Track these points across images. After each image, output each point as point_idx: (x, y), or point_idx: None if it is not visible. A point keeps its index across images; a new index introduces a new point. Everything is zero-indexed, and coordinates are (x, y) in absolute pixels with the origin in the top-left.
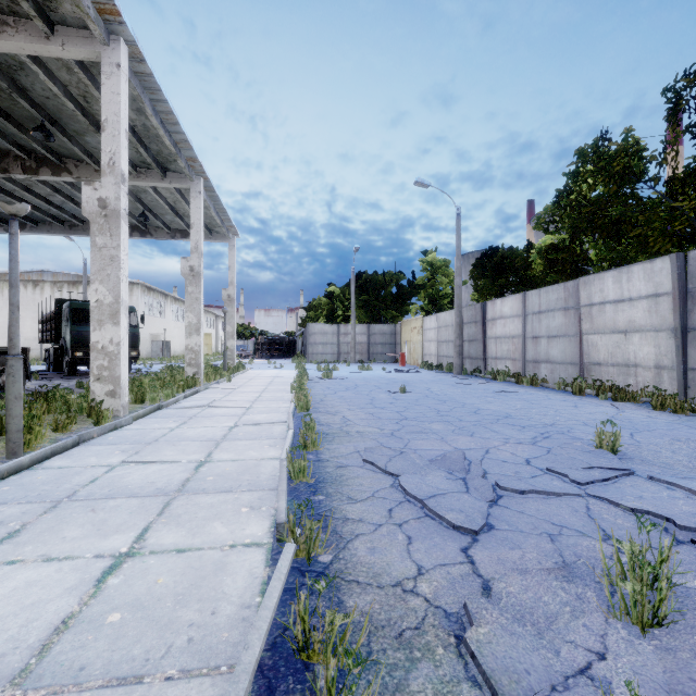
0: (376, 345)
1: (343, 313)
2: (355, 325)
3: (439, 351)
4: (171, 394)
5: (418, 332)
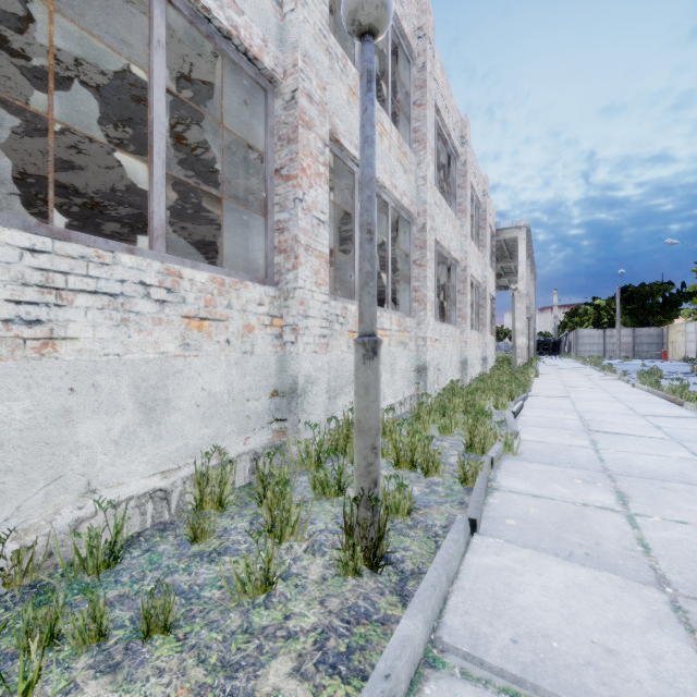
0: (642, 345)
1: (608, 321)
2: (619, 330)
3: (696, 349)
4: (534, 362)
5: (681, 334)
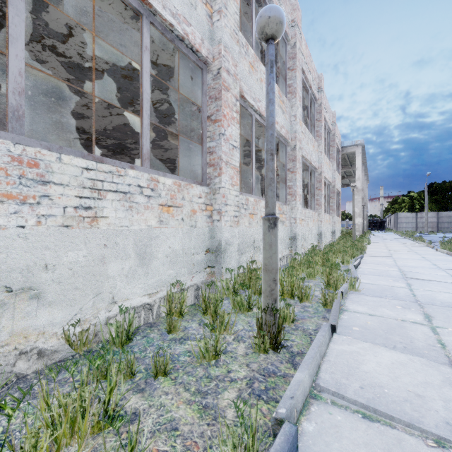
0: (443, 223)
1: (419, 207)
2: (427, 213)
3: None
4: (367, 235)
5: None
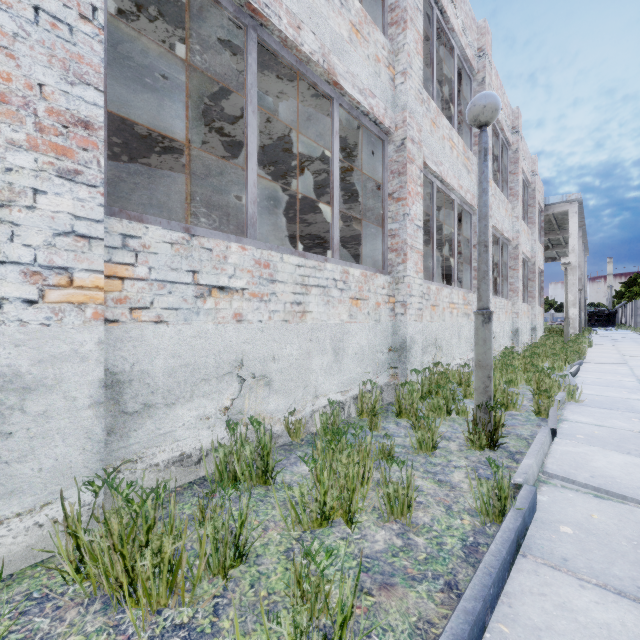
0: None
1: None
2: None
3: None
4: (586, 333)
5: None
